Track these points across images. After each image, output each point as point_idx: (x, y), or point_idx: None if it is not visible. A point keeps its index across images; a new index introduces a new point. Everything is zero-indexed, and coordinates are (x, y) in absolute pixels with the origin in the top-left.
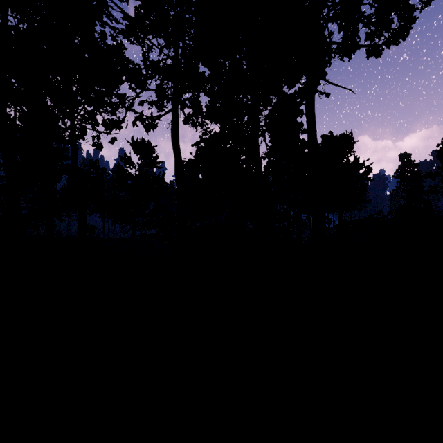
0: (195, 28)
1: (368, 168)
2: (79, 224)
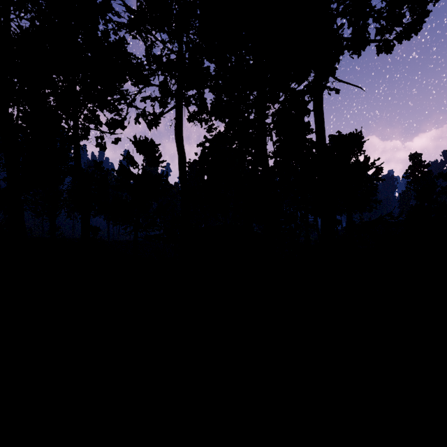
0: (200, 21)
1: (379, 168)
2: (82, 226)
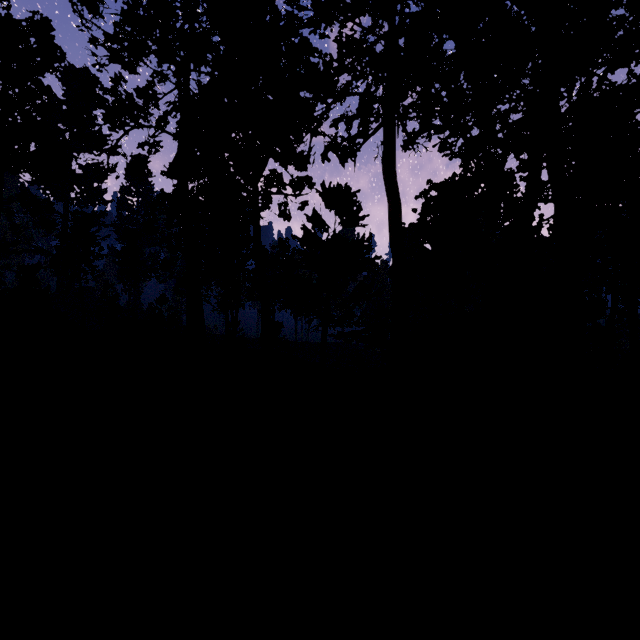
0: None
1: None
2: (262, 320)
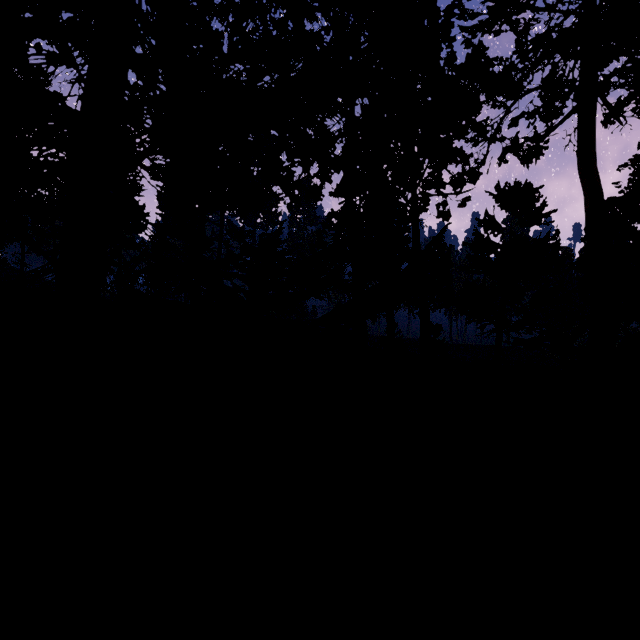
0: None
1: None
2: (421, 323)
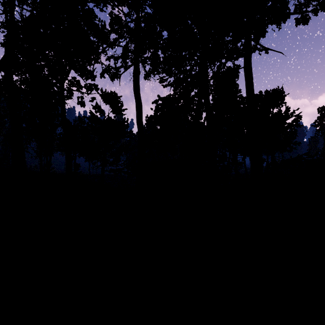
0: None
1: (298, 116)
2: (67, 163)
